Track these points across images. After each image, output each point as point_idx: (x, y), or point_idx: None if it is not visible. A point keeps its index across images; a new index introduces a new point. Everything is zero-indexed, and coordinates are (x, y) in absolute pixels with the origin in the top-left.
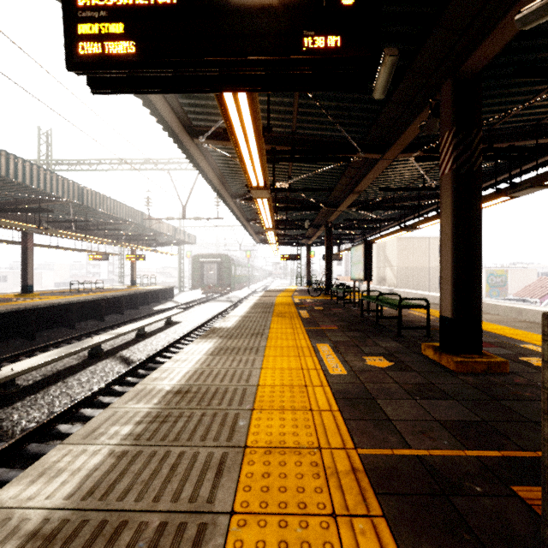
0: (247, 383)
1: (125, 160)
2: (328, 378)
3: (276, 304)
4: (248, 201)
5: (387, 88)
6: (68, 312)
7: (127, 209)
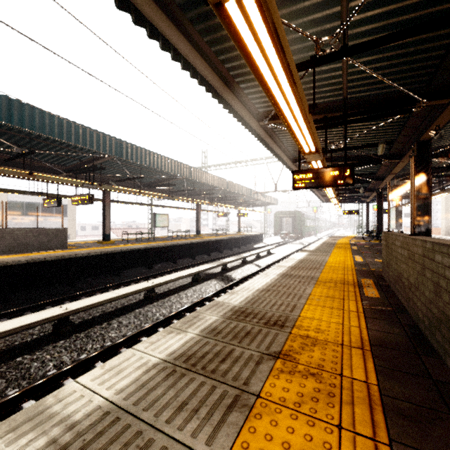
0: (323, 260)
1: (243, 161)
2: (354, 261)
3: (337, 243)
4: None
5: (383, 151)
6: (220, 244)
7: (243, 188)
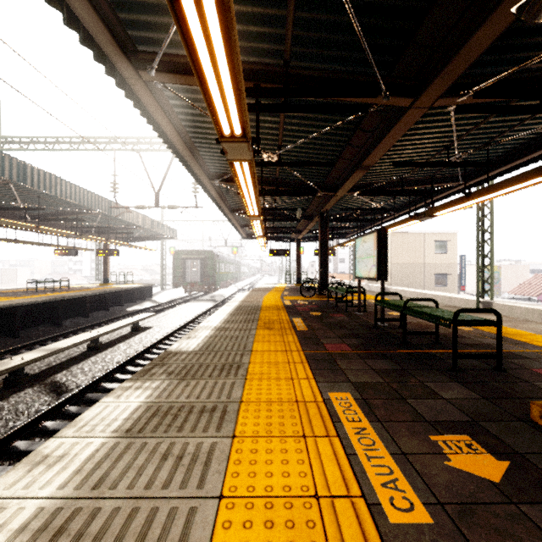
0: None
1: (87, 138)
2: None
3: (263, 307)
4: (229, 183)
5: None
6: (10, 317)
7: (89, 195)
